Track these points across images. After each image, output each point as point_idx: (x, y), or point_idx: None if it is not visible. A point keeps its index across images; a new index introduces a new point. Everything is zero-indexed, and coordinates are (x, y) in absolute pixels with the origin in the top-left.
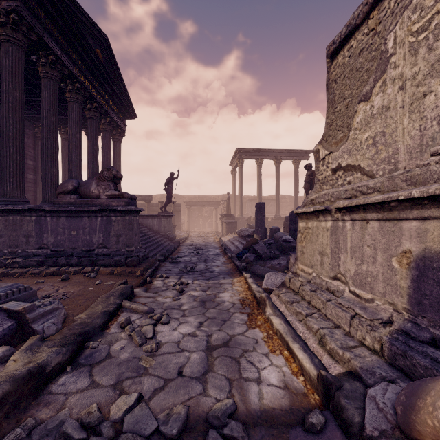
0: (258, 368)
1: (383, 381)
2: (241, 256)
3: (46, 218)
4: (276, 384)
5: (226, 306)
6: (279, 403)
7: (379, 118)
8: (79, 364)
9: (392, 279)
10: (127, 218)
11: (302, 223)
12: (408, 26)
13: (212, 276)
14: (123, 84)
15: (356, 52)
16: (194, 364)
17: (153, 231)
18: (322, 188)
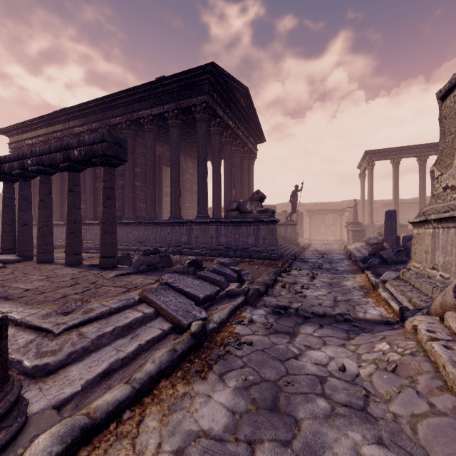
0: (366, 309)
1: None
2: (366, 261)
3: (221, 227)
4: (375, 314)
5: (348, 288)
6: (374, 318)
7: None
8: (269, 295)
9: None
10: (270, 226)
11: (415, 230)
12: None
13: (337, 272)
14: (256, 118)
15: None
16: (327, 303)
17: (280, 237)
18: (436, 201)
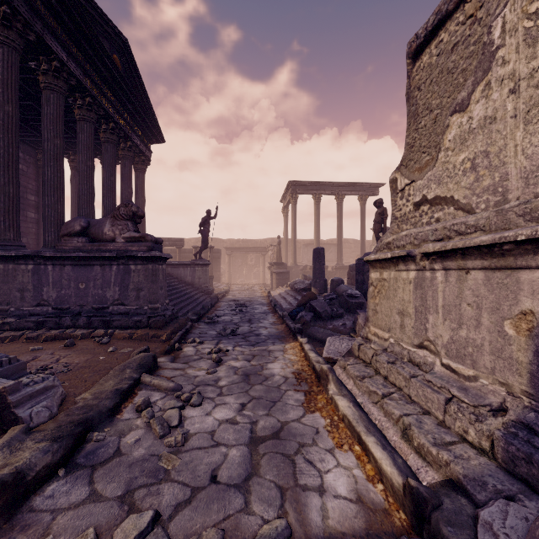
0: (320, 471)
1: (500, 499)
2: (295, 315)
3: (46, 267)
4: (346, 495)
5: (276, 382)
6: (351, 526)
7: (481, 133)
8: (76, 465)
9: (504, 350)
10: (150, 267)
11: (375, 274)
12: (523, 6)
13: (259, 341)
14: (147, 99)
15: (447, 48)
16: (233, 465)
17: (185, 283)
18: (400, 227)
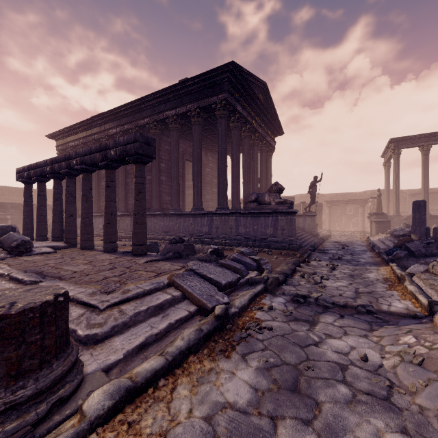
0: (390, 302)
1: None
2: (391, 253)
3: (240, 218)
4: (401, 307)
5: (370, 280)
6: (400, 311)
7: None
8: (287, 284)
9: None
10: (289, 217)
11: None
12: None
13: (359, 264)
14: (275, 111)
15: None
16: (348, 294)
17: (298, 228)
18: None
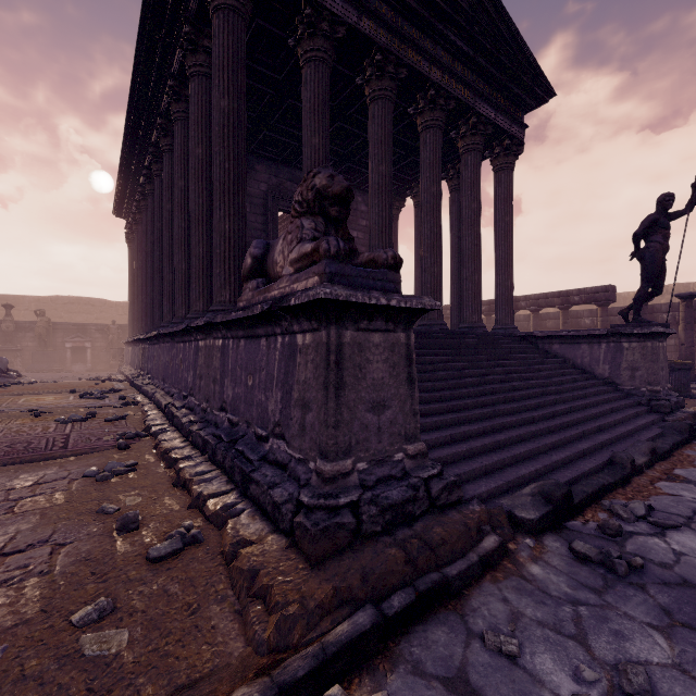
0: None
1: None
2: None
3: (229, 343)
4: None
5: None
6: None
7: None
8: None
9: None
10: (324, 337)
11: None
12: None
13: None
14: (504, 19)
15: None
16: None
17: (593, 378)
18: None
